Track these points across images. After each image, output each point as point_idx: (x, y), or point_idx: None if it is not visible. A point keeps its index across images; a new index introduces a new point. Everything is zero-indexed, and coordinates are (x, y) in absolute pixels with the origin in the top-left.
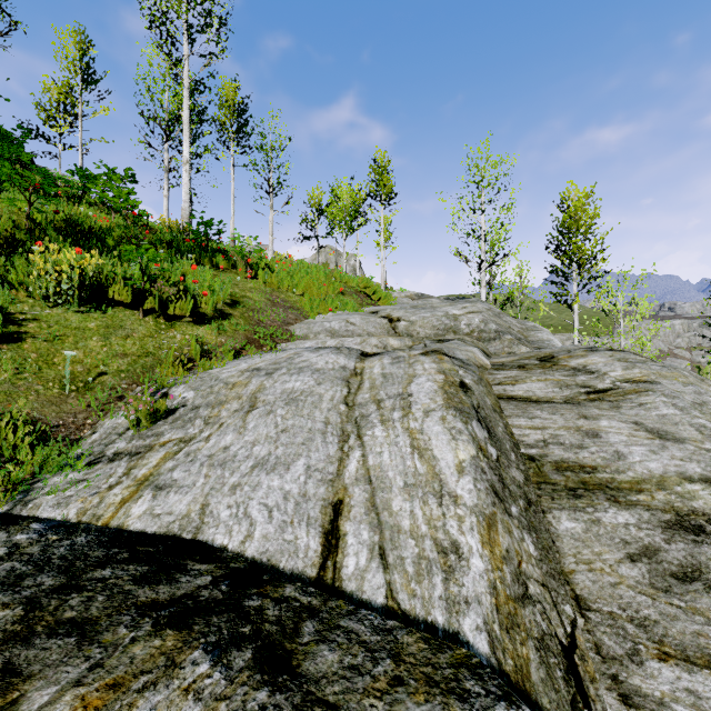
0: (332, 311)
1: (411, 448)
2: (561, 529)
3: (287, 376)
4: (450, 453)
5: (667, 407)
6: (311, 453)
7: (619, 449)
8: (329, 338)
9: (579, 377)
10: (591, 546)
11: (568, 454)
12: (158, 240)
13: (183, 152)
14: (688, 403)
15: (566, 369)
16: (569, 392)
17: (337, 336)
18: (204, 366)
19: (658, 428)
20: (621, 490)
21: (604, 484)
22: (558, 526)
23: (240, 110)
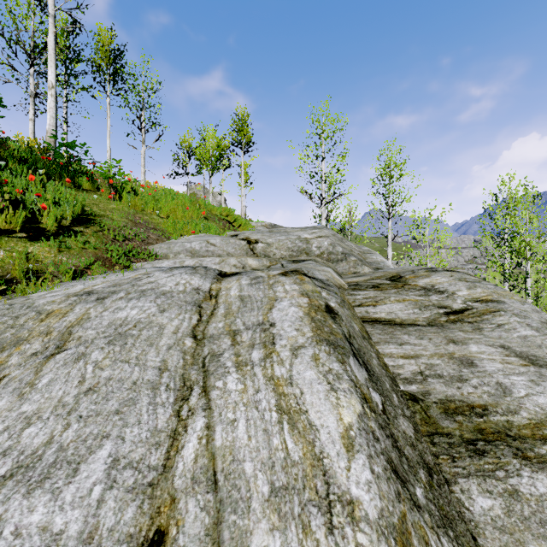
0: (195, 233)
1: (278, 412)
2: (477, 512)
3: (123, 301)
4: (331, 415)
5: (523, 327)
6: (126, 430)
7: (500, 380)
8: (189, 258)
9: (432, 296)
10: (523, 540)
11: (451, 390)
12: (10, 156)
13: (48, 77)
14: (538, 323)
15: (417, 289)
16: (429, 313)
17: (197, 255)
18: (24, 288)
19: (526, 352)
20: (524, 439)
21: (504, 432)
22: (471, 506)
23: (116, 56)
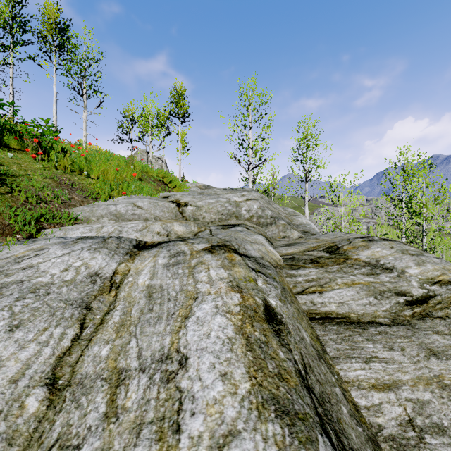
0: (126, 195)
1: None
2: None
3: None
4: None
5: None
6: None
7: None
8: (113, 221)
9: (381, 276)
10: None
11: None
12: None
13: None
14: None
15: (361, 264)
16: (388, 304)
17: (122, 219)
18: None
19: None
20: None
21: None
22: None
23: (61, 29)
